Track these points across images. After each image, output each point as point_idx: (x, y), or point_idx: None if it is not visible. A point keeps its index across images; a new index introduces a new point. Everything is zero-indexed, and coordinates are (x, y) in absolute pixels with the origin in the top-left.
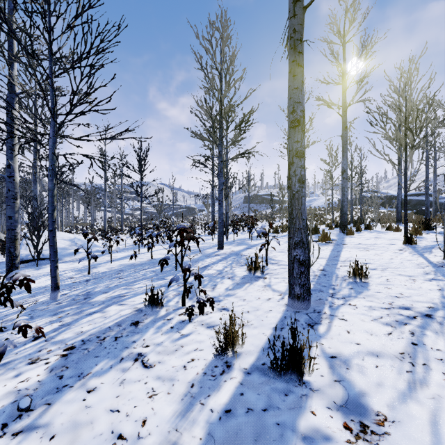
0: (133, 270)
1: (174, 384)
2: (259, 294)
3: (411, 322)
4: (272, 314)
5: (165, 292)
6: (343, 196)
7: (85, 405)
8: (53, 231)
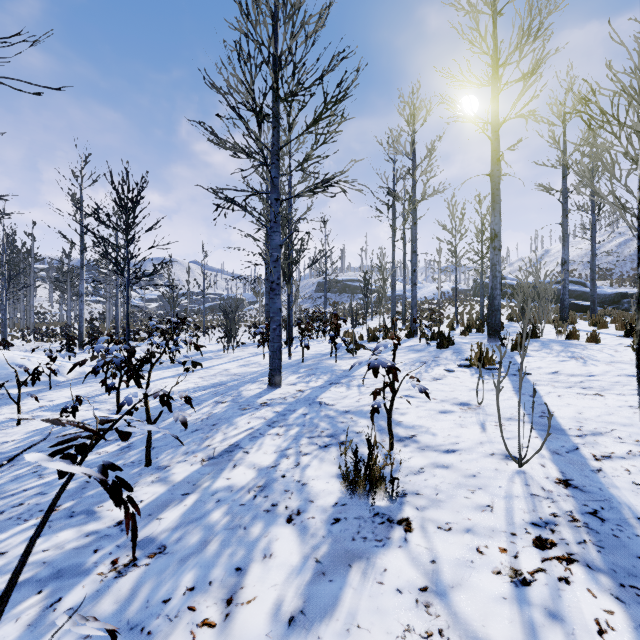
0: None
1: None
2: None
3: None
4: None
5: None
6: (493, 279)
7: None
8: None
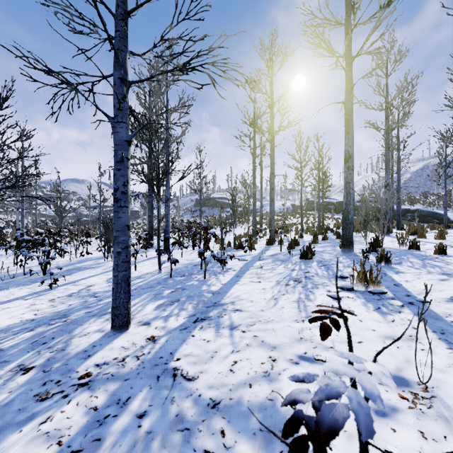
0: None
1: None
2: None
3: None
4: None
5: None
6: (347, 196)
7: None
8: None
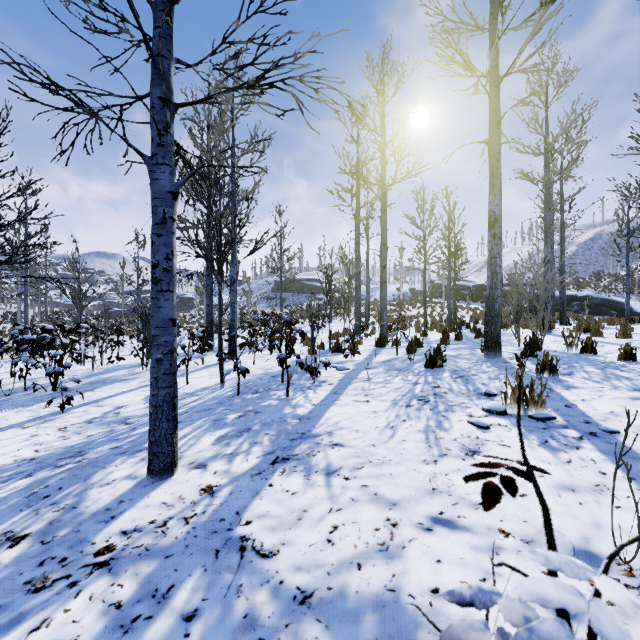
0: None
1: None
2: None
3: None
4: None
5: None
6: (493, 276)
7: None
8: None
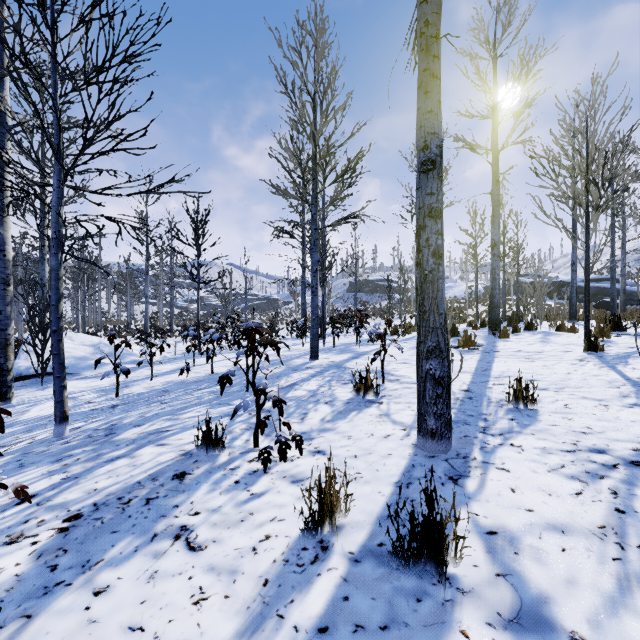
0: (184, 390)
1: (237, 581)
2: (372, 428)
3: (610, 475)
4: (392, 461)
5: (230, 425)
6: (493, 281)
7: (87, 617)
8: (58, 332)
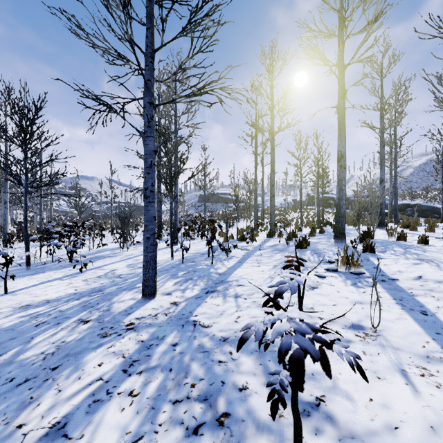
0: None
1: None
2: None
3: None
4: None
5: None
6: (340, 192)
7: None
8: None
